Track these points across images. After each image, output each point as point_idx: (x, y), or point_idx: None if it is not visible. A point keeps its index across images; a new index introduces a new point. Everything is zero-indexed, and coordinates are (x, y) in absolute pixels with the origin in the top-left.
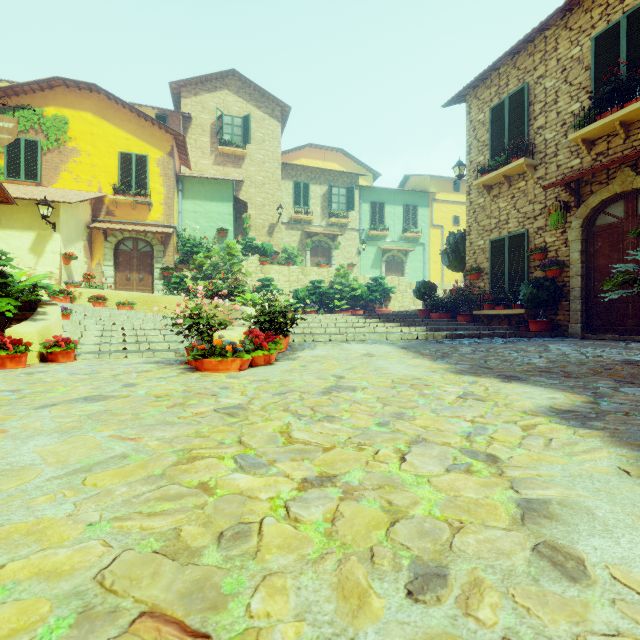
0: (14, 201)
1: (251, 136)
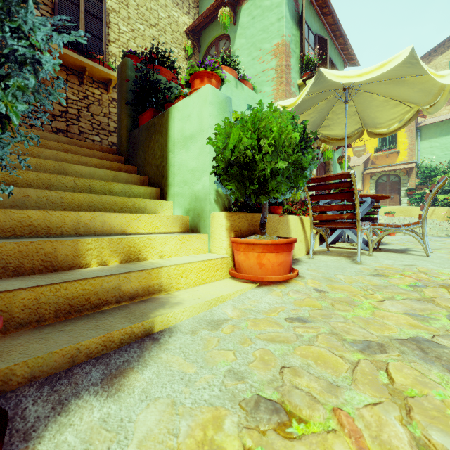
0: None
1: None
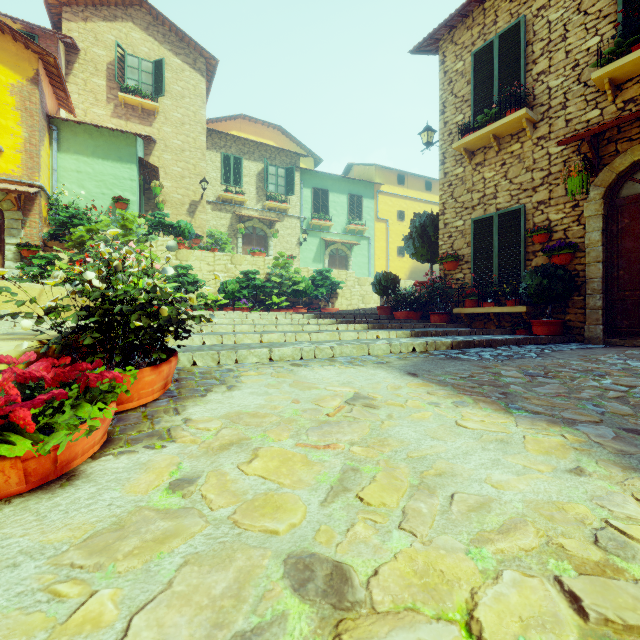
0: None
1: (165, 88)
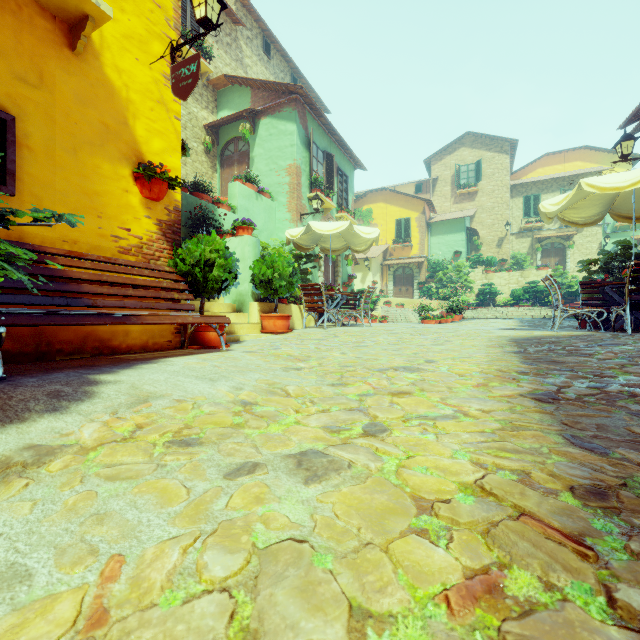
0: (359, 263)
1: (482, 174)
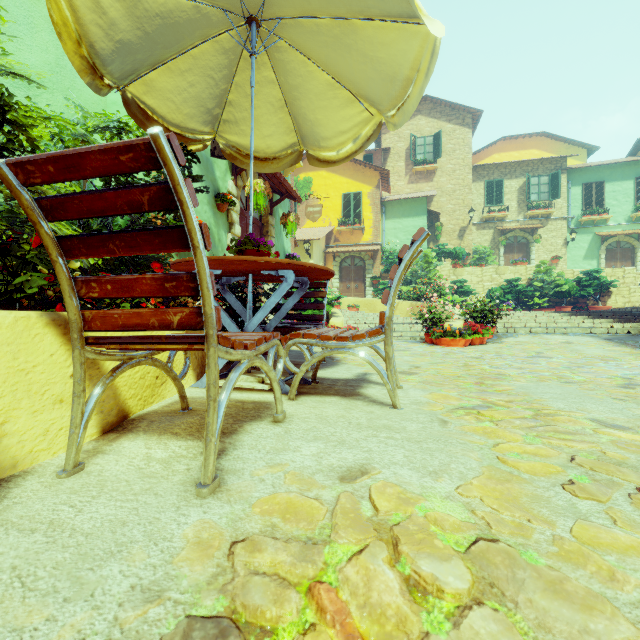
0: (298, 245)
1: (442, 150)
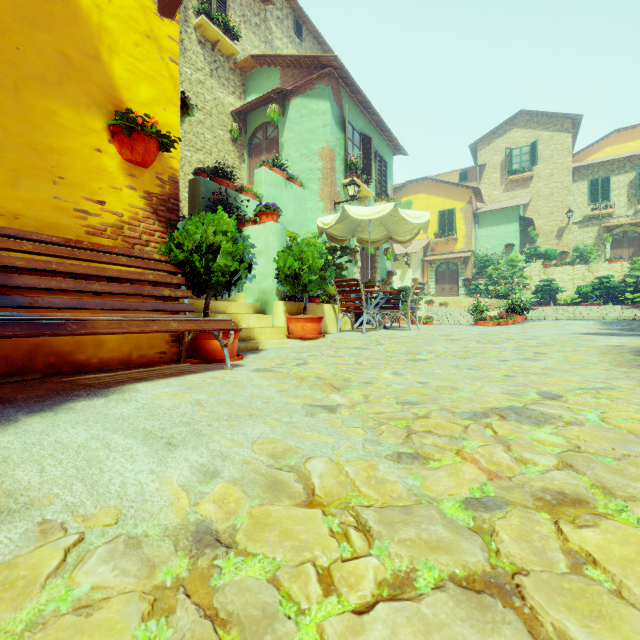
0: (398, 259)
1: (538, 157)
